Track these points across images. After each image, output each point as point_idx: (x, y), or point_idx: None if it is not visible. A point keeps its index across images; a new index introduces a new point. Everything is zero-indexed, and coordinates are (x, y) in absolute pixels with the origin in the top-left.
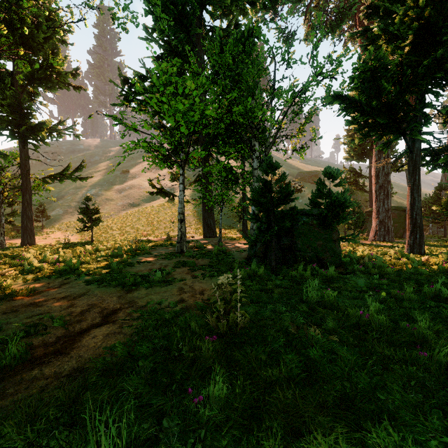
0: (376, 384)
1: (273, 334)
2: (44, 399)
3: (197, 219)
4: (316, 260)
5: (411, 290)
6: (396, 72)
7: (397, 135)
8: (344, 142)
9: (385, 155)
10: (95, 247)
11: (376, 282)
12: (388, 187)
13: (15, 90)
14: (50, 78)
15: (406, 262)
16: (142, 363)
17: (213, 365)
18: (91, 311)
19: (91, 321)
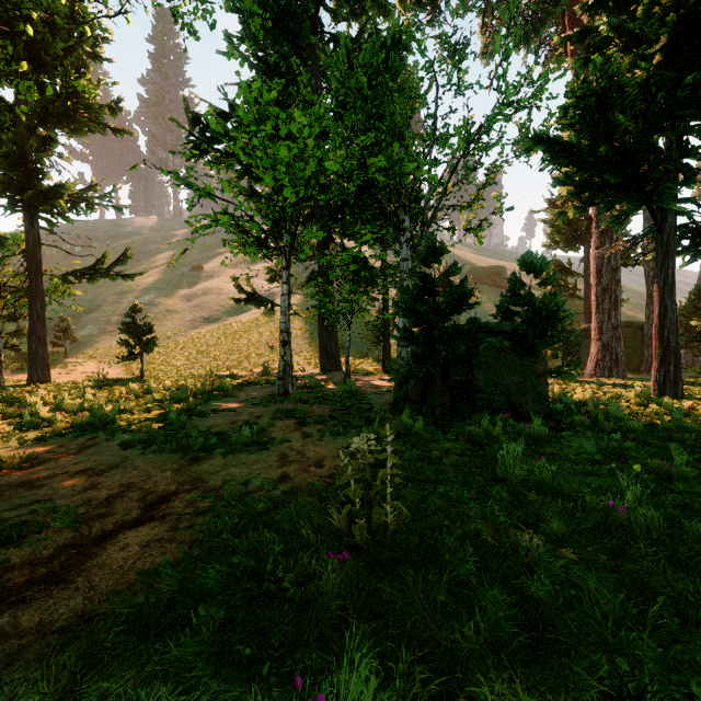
0: (672, 658)
1: (453, 546)
2: (7, 684)
3: (311, 342)
4: (508, 408)
5: (683, 459)
6: (639, 97)
7: (637, 203)
8: (543, 219)
9: (612, 239)
10: (145, 386)
11: (617, 445)
12: (616, 290)
13: (15, 132)
14: (73, 115)
15: (658, 410)
16: (204, 610)
17: (344, 615)
18: (125, 497)
19: (122, 516)
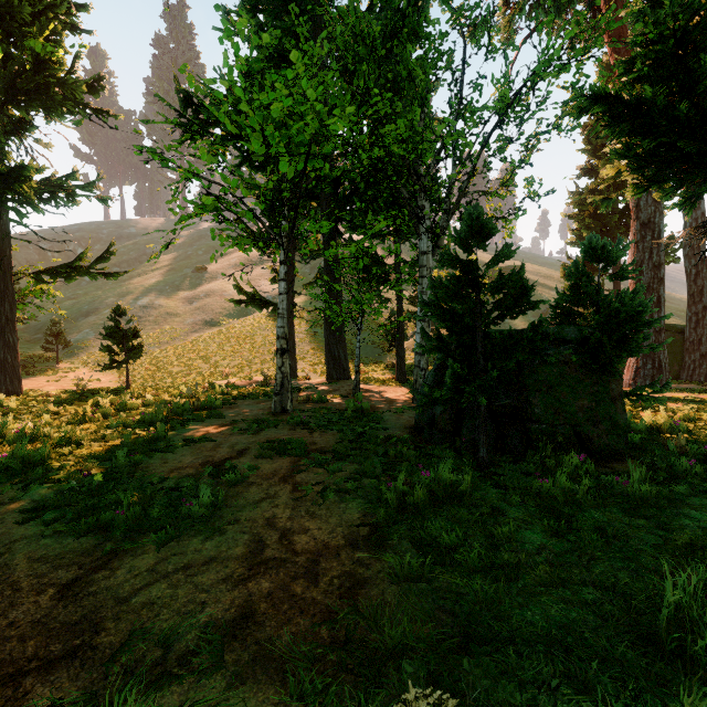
0: None
1: None
2: None
3: (317, 347)
4: (574, 443)
5: None
6: None
7: None
8: (568, 214)
9: (654, 232)
10: (121, 401)
11: None
12: (659, 289)
13: None
14: (46, 91)
15: None
16: None
17: None
18: None
19: None
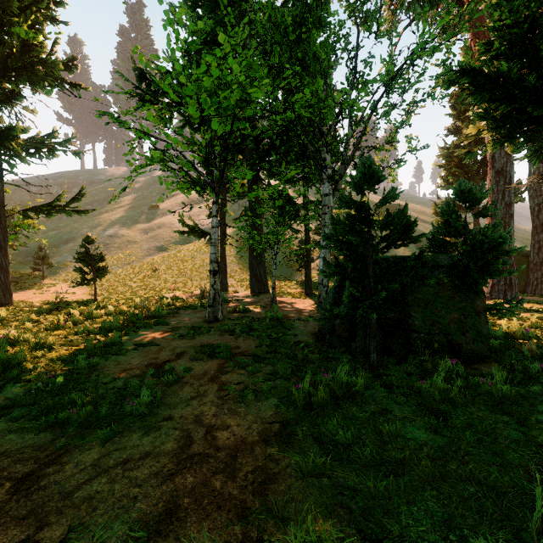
0: None
1: None
2: None
3: (243, 267)
4: (446, 348)
5: None
6: None
7: None
8: (438, 164)
9: (506, 178)
10: (88, 311)
11: None
12: (510, 222)
13: None
14: (31, 69)
15: None
16: None
17: None
18: None
19: None
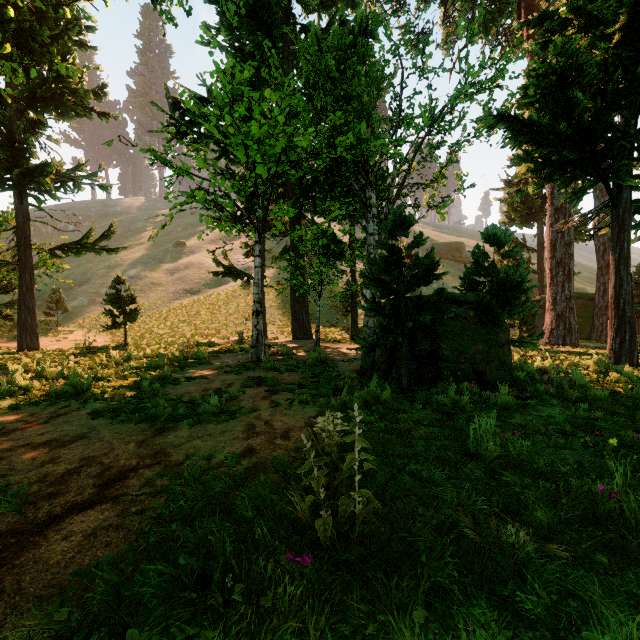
0: None
1: (429, 540)
2: None
3: (284, 312)
4: (472, 376)
5: None
6: (598, 75)
7: (594, 179)
8: (500, 198)
9: (565, 216)
10: (126, 354)
11: (585, 415)
12: (569, 263)
13: (3, 113)
14: (60, 99)
15: (618, 378)
16: (133, 637)
17: None
18: (82, 473)
19: (74, 496)
